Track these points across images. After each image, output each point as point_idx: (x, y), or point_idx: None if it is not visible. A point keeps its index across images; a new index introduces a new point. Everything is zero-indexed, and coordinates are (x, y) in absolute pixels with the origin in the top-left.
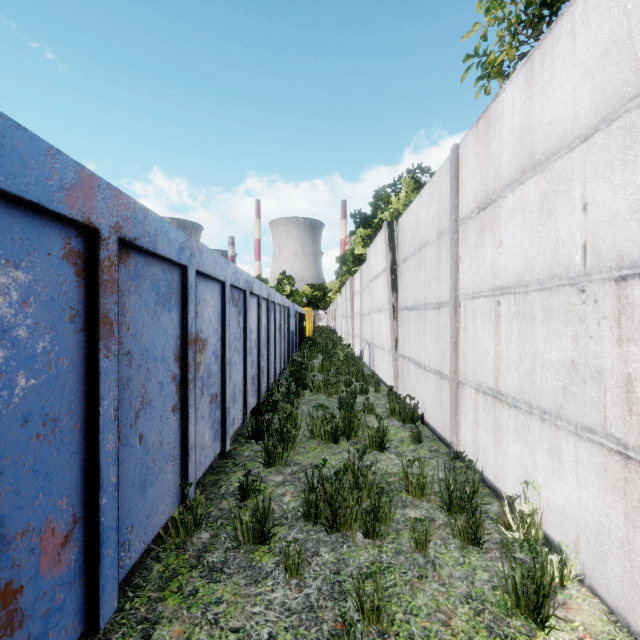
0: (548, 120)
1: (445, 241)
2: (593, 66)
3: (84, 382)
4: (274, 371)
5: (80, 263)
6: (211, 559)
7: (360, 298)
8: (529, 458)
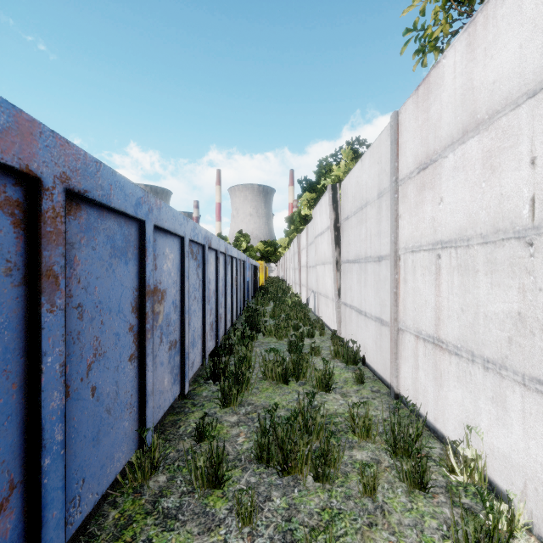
0: (492, 80)
1: (385, 200)
2: (542, 21)
3: (24, 338)
4: (231, 317)
5: (19, 213)
6: (166, 504)
7: (306, 253)
8: (471, 404)
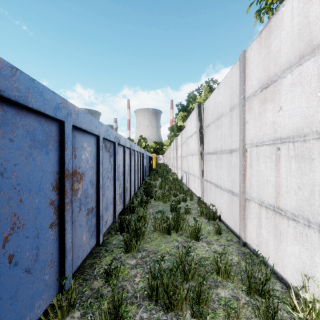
0: None
1: (235, 112)
2: None
3: None
4: (134, 188)
5: None
6: None
7: (181, 148)
8: (307, 258)
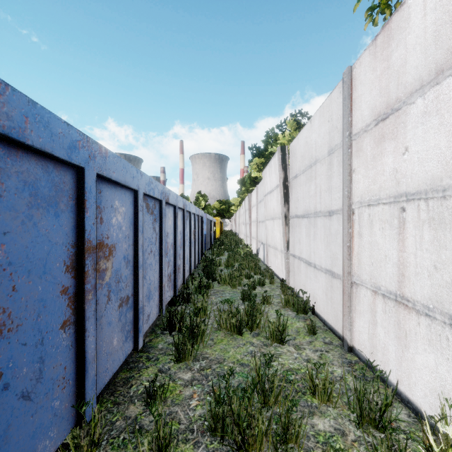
0: None
1: (337, 156)
2: None
3: None
4: (189, 267)
5: None
6: None
7: (256, 209)
8: (449, 373)
